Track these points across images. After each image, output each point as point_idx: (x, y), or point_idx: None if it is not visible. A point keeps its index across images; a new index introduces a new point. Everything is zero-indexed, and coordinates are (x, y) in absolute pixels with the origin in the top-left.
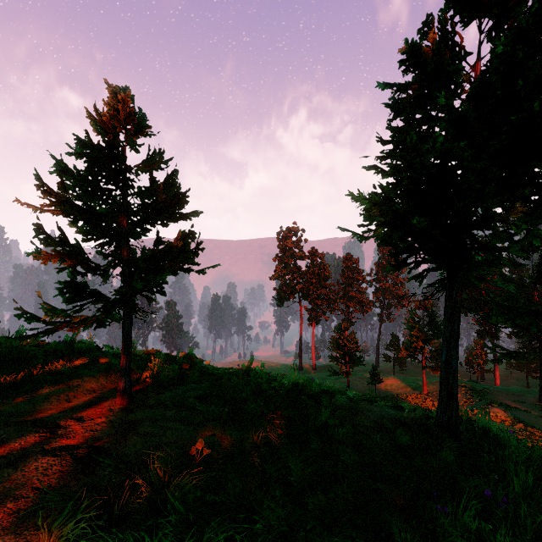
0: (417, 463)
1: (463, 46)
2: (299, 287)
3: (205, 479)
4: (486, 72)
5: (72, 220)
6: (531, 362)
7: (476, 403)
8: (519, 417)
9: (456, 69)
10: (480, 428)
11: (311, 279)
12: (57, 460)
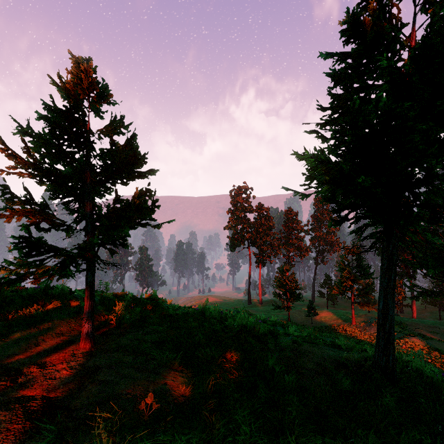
0: (361, 411)
1: (400, 17)
2: (248, 235)
3: (152, 438)
4: (426, 37)
5: (39, 180)
6: (443, 298)
7: (397, 333)
8: (434, 345)
9: (395, 36)
10: (414, 370)
11: (258, 228)
12: (8, 415)
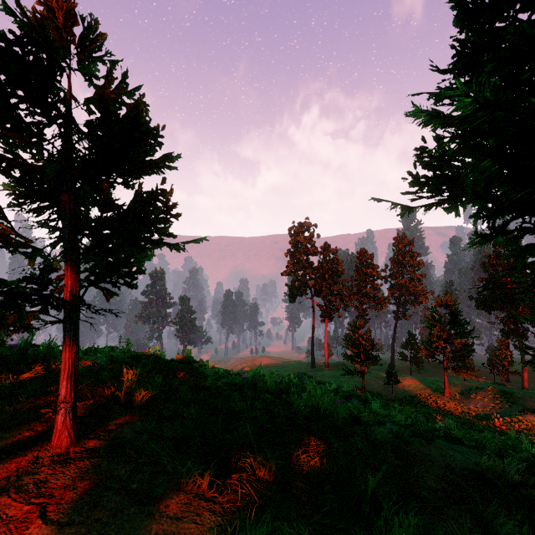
0: None
1: None
2: (311, 283)
3: None
4: None
5: None
6: None
7: (506, 409)
8: None
9: None
10: None
11: (323, 274)
12: None
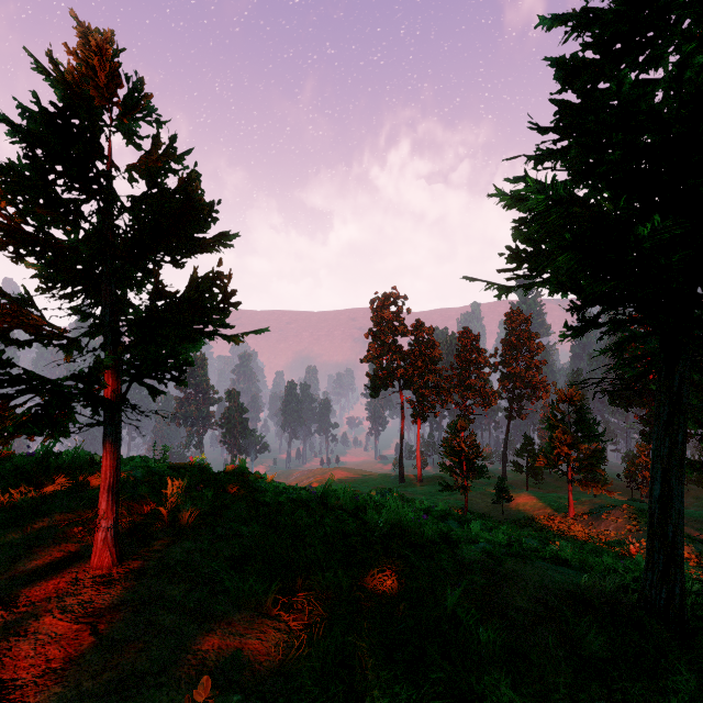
0: None
1: None
2: (400, 372)
3: None
4: None
5: (13, 252)
6: None
7: (644, 532)
8: None
9: None
10: None
11: (415, 361)
12: None
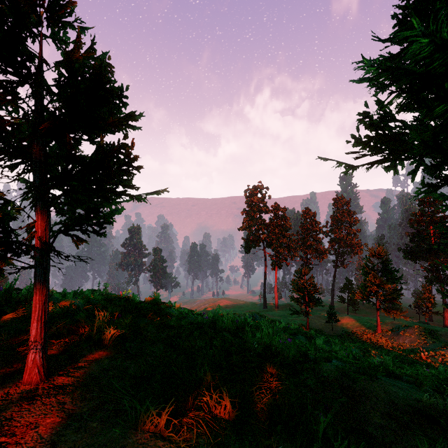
0: None
1: None
2: (263, 237)
3: None
4: None
5: None
6: None
7: (430, 344)
8: None
9: None
10: None
11: (274, 229)
12: None
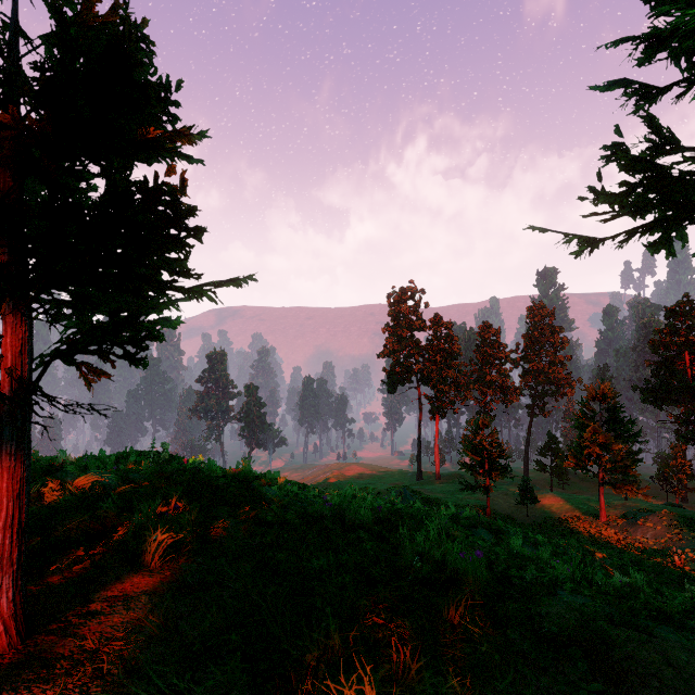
0: None
1: None
2: (417, 367)
3: None
4: None
5: None
6: None
7: (688, 541)
8: None
9: None
10: None
11: (433, 356)
12: None
